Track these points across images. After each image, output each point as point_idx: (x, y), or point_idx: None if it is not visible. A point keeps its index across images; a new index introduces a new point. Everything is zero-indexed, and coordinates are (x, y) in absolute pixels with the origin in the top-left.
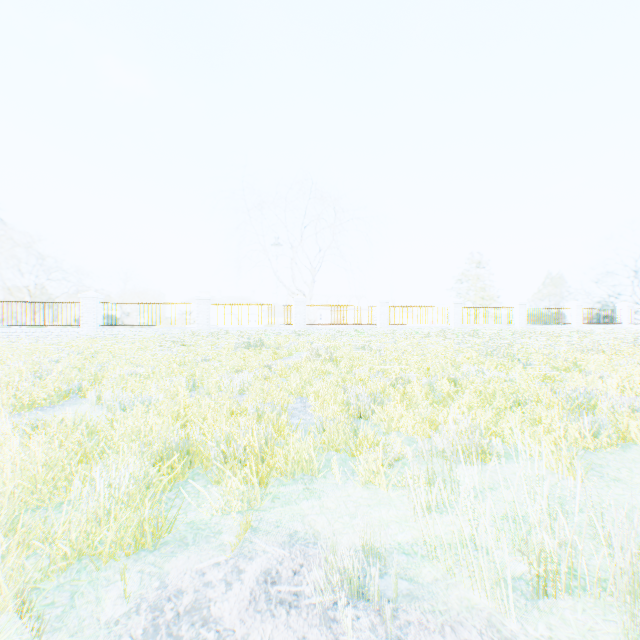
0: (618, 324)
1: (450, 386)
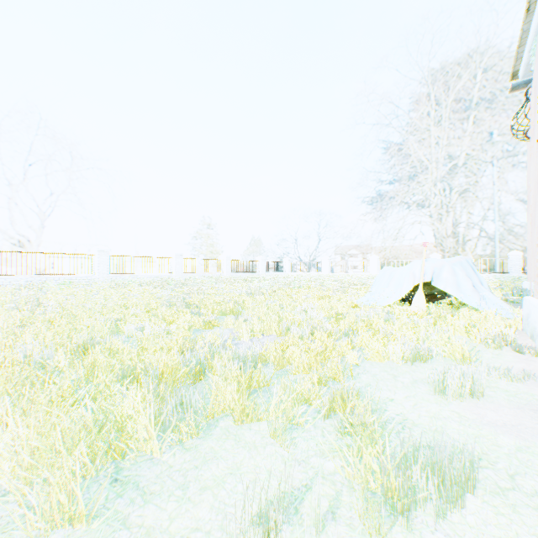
0: (284, 272)
1: (73, 359)
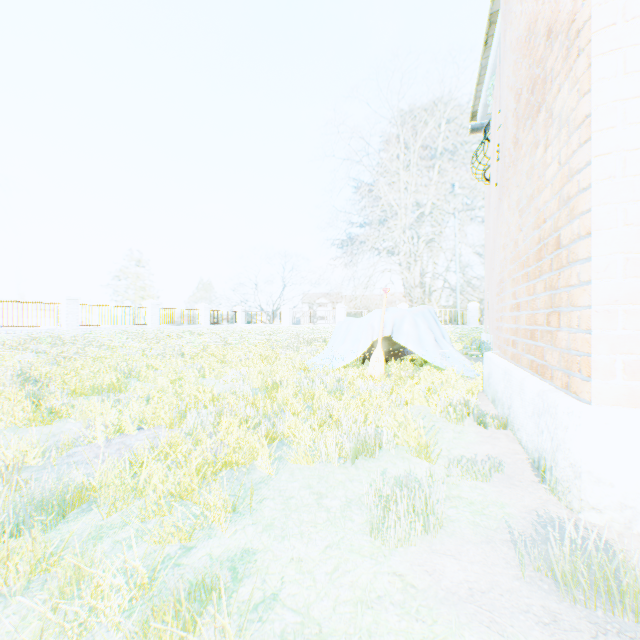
0: (236, 324)
1: None
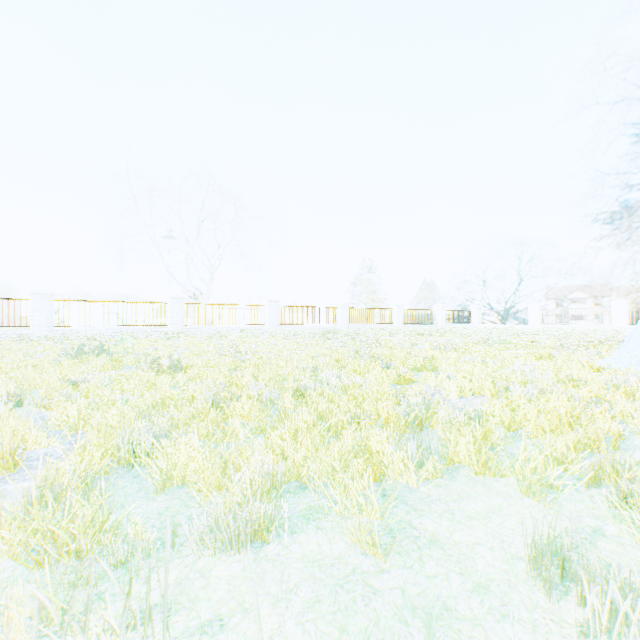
0: (471, 323)
1: (296, 399)
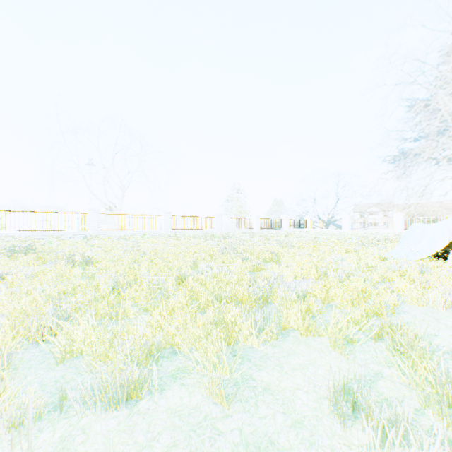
0: (306, 228)
1: (177, 284)
